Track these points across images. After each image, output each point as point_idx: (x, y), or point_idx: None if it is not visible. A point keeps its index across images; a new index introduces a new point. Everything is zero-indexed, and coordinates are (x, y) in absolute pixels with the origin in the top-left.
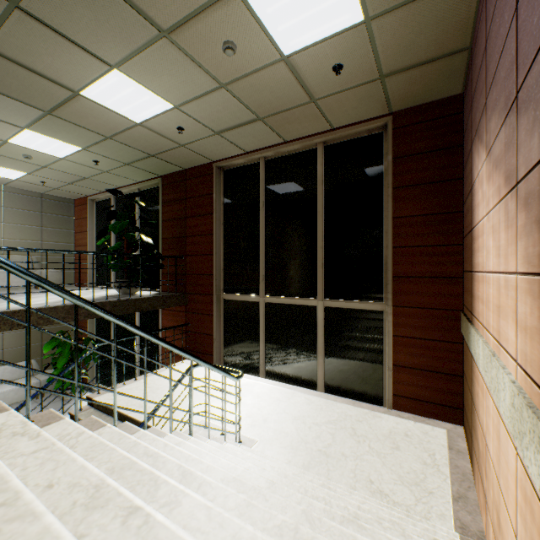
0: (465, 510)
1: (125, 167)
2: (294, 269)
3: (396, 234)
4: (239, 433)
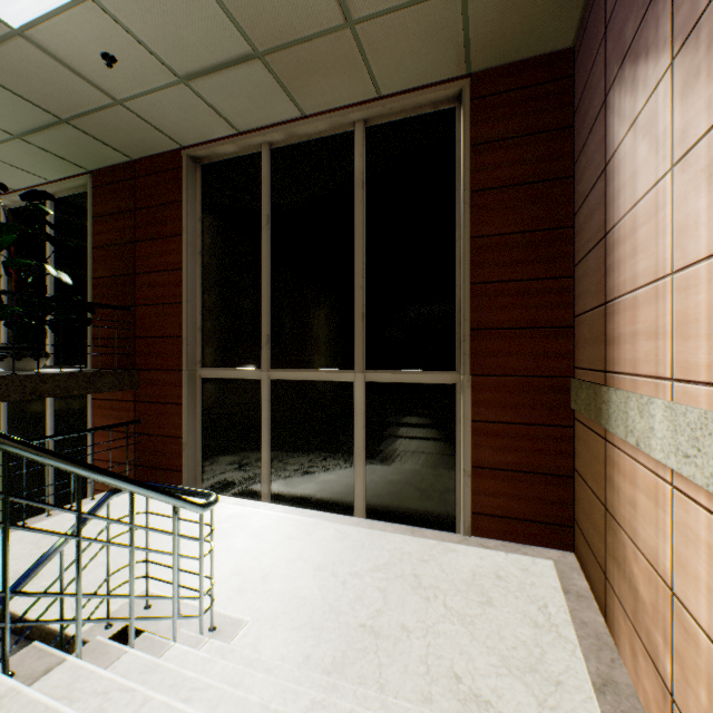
0: (621, 711)
1: (14, 144)
2: (319, 324)
3: (476, 262)
4: (210, 612)
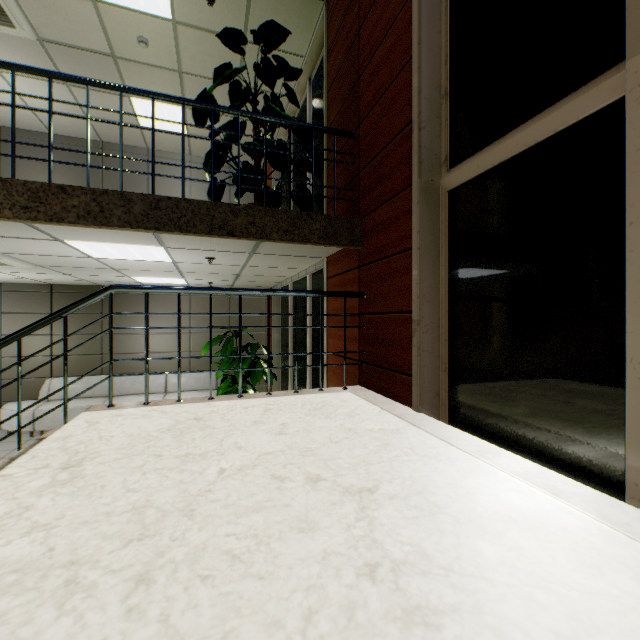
0: None
1: None
2: None
3: None
4: None
